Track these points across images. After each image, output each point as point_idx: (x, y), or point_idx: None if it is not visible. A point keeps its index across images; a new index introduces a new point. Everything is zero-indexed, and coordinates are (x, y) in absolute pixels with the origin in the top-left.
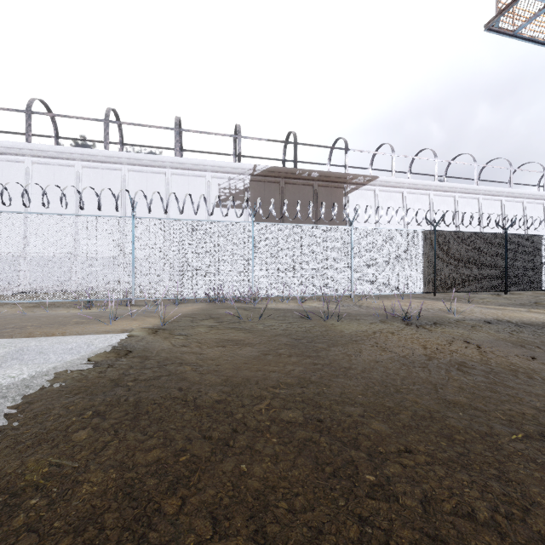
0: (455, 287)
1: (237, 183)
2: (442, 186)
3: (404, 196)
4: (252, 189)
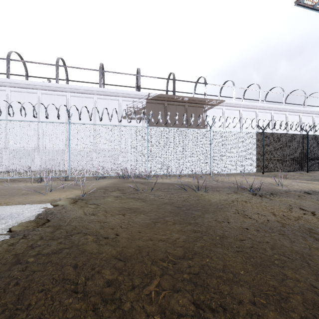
0: (276, 168)
1: (138, 104)
2: (263, 106)
3: (240, 112)
4: (147, 108)
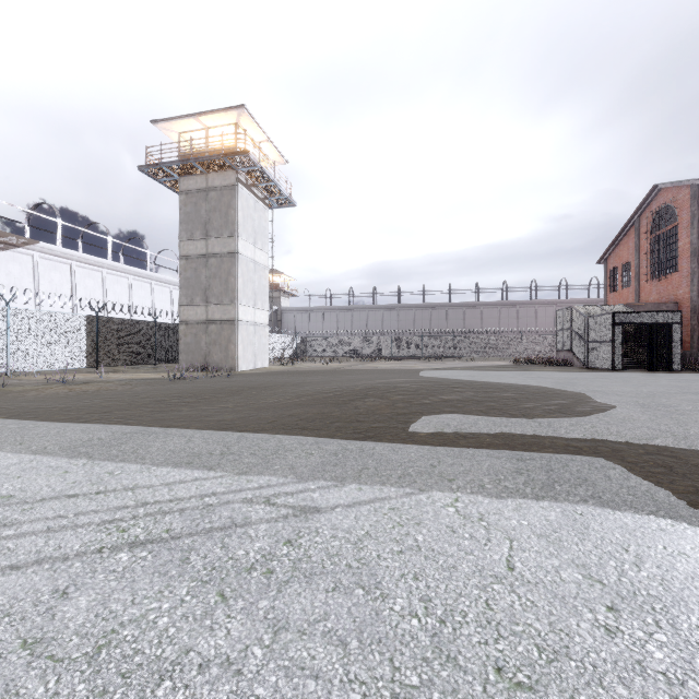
0: (116, 362)
1: None
2: (116, 266)
3: (73, 268)
4: None
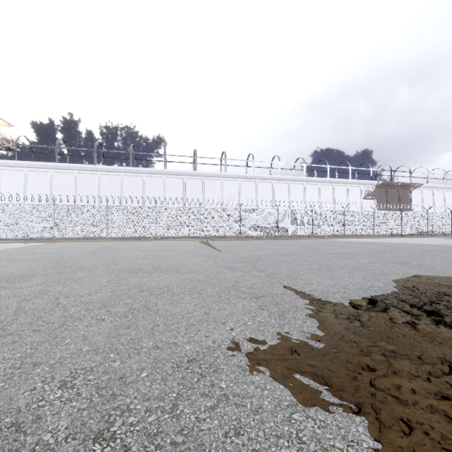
0: None
1: (370, 189)
2: (449, 186)
3: (433, 192)
4: (375, 191)
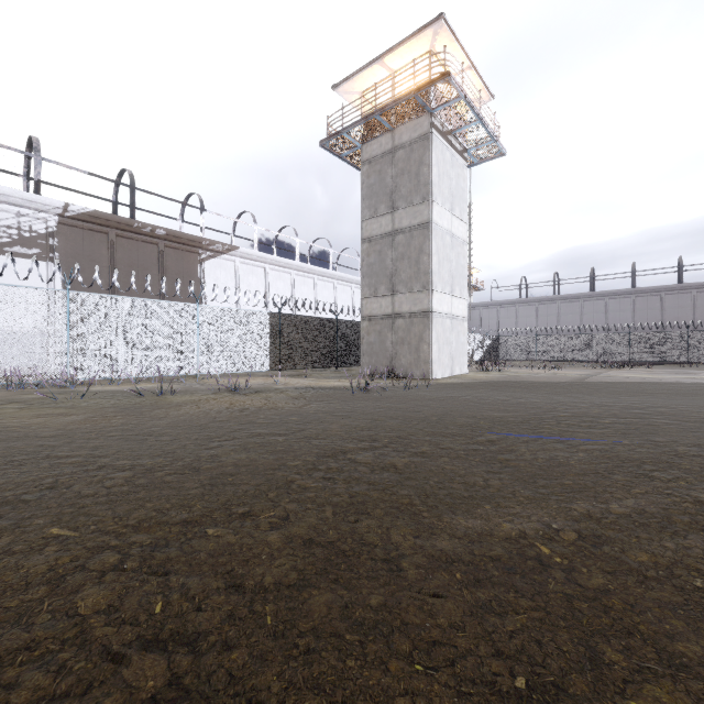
0: (297, 364)
1: (33, 223)
2: (303, 266)
3: (266, 272)
4: (62, 235)
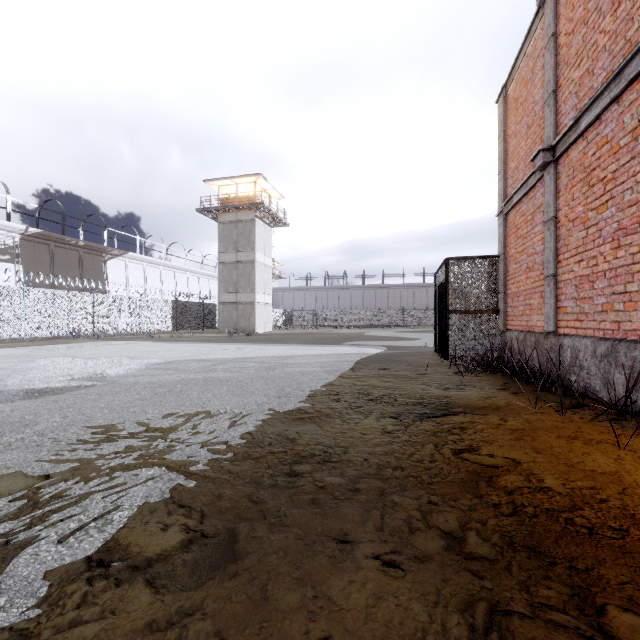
0: (184, 327)
1: (6, 239)
2: (168, 264)
3: (145, 267)
4: (23, 247)
